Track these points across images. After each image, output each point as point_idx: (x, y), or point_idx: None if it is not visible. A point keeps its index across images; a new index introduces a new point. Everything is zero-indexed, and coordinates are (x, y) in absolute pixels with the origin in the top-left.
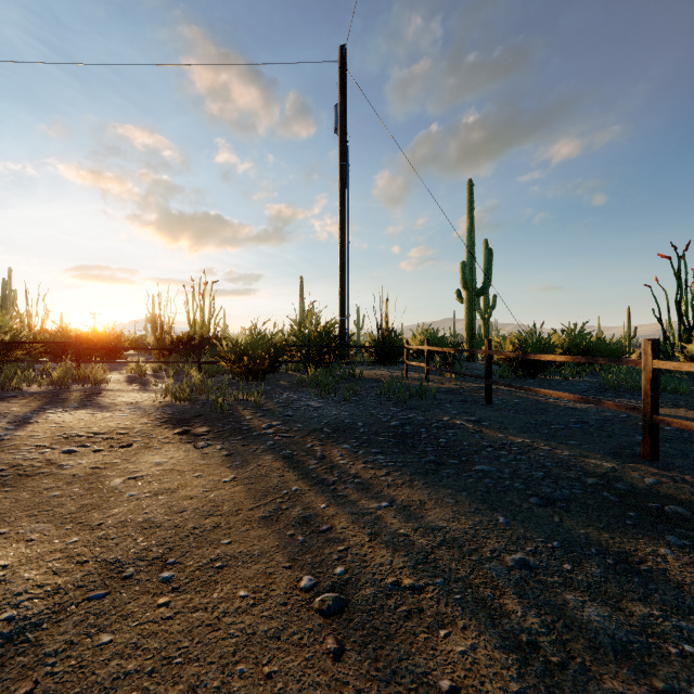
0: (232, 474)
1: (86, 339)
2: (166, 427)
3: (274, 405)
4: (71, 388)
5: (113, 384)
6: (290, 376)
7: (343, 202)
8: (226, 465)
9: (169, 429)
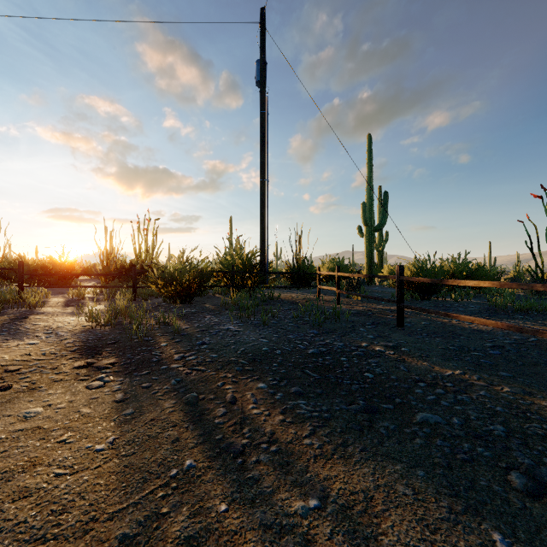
0: (113, 435)
1: (41, 267)
2: (70, 358)
3: (194, 329)
4: (5, 312)
5: (49, 307)
6: (216, 299)
7: (263, 145)
8: (112, 418)
9: (73, 361)
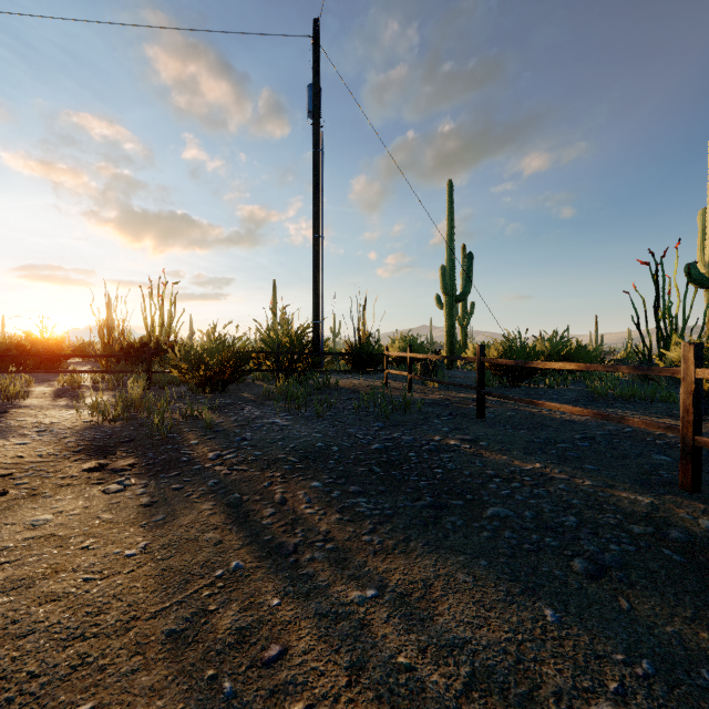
0: (144, 540)
1: (16, 345)
2: (76, 460)
3: (231, 424)
4: None
5: (34, 399)
6: (256, 387)
7: (316, 193)
8: (139, 523)
9: (79, 463)
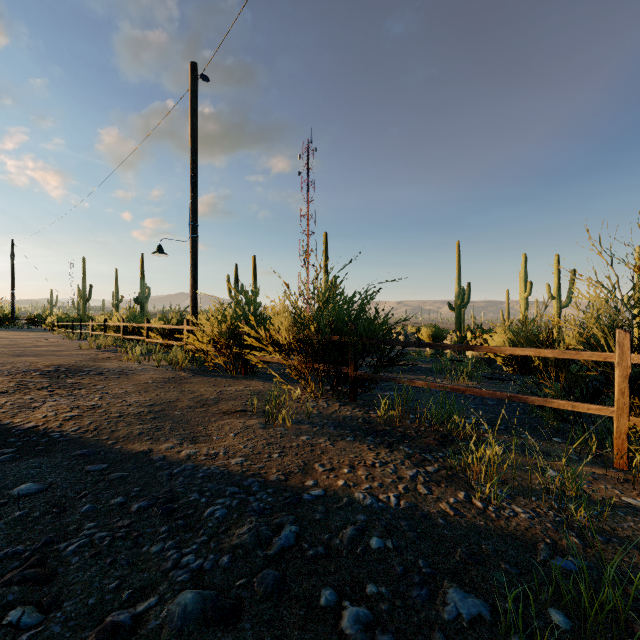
0: None
1: None
2: None
3: None
4: None
5: None
6: None
7: (13, 281)
8: None
9: None
